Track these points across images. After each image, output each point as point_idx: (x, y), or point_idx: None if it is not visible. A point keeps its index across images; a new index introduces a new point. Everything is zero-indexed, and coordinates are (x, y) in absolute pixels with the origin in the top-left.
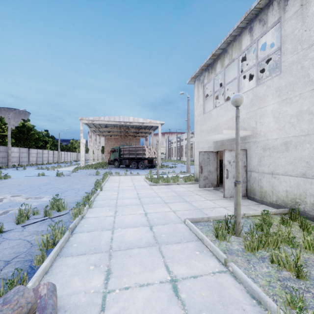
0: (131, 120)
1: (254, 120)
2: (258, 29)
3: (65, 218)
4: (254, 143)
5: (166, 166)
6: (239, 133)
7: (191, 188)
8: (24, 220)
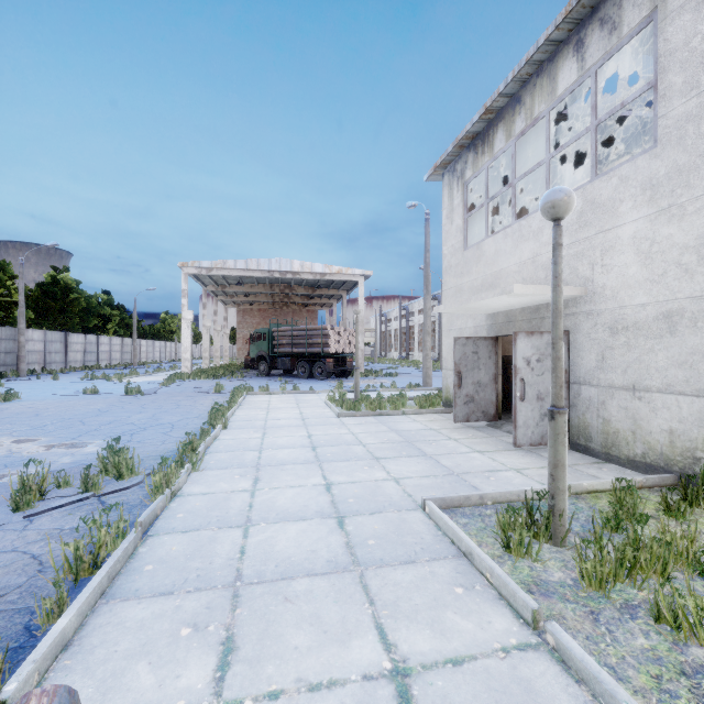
0: (296, 269)
1: (589, 262)
2: (599, 43)
3: (132, 495)
4: (587, 316)
5: (376, 372)
6: (561, 286)
7: (435, 422)
8: (31, 501)
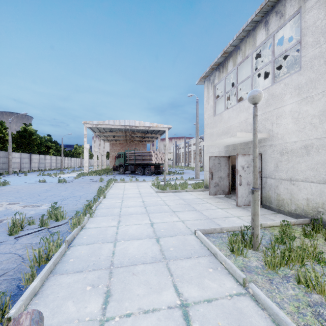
0: (137, 124)
1: (270, 122)
2: (275, 22)
3: (63, 228)
4: (270, 147)
5: (174, 172)
6: (257, 133)
7: (201, 195)
8: (17, 231)
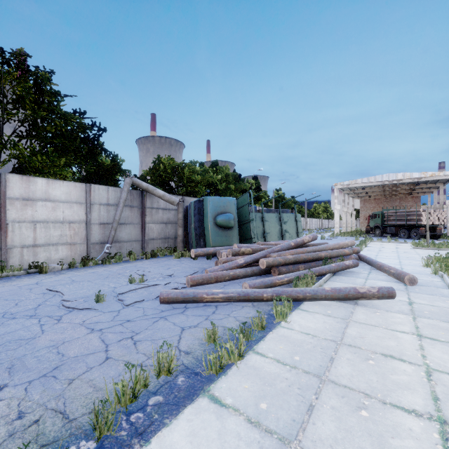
0: (399, 178)
1: None
2: None
3: None
4: None
5: None
6: None
7: None
8: None
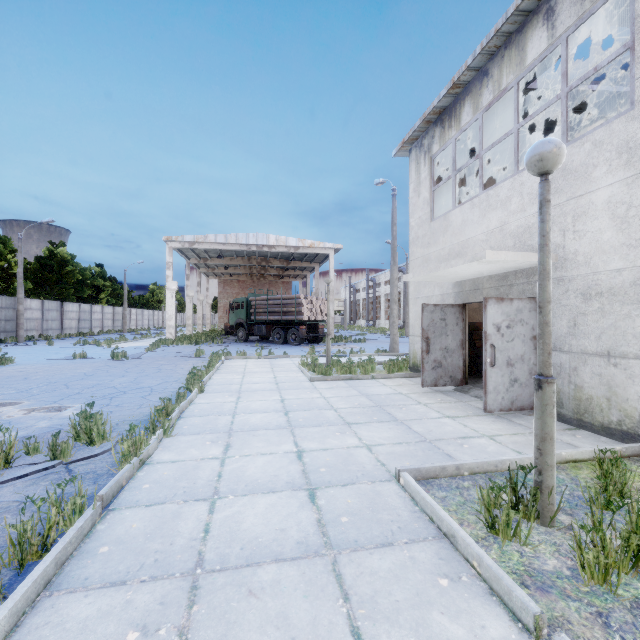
0: (272, 243)
1: (560, 229)
2: (570, 9)
3: (100, 463)
4: (558, 282)
5: (346, 339)
6: (549, 245)
7: (404, 387)
8: None
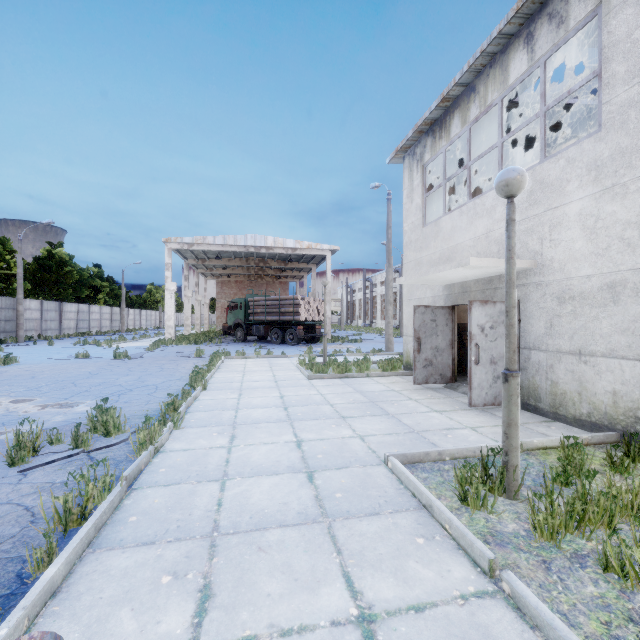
0: (269, 244)
1: (538, 237)
2: (547, 36)
3: (118, 451)
4: (537, 287)
5: (343, 339)
6: (514, 258)
7: (397, 384)
8: (26, 457)
